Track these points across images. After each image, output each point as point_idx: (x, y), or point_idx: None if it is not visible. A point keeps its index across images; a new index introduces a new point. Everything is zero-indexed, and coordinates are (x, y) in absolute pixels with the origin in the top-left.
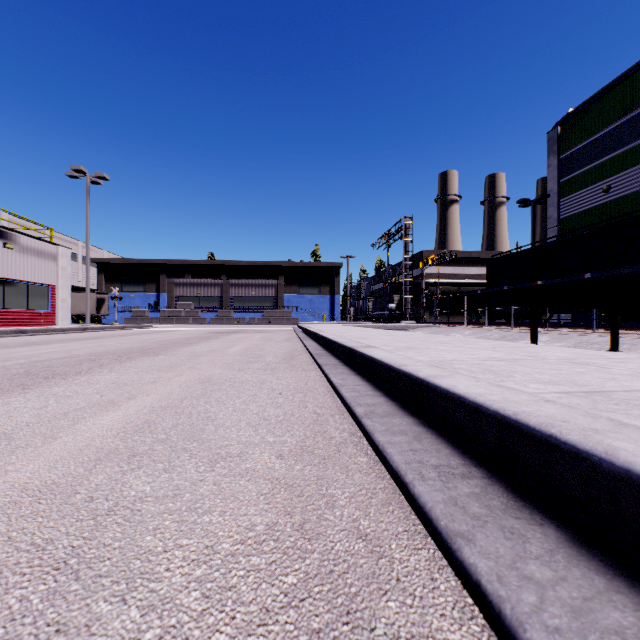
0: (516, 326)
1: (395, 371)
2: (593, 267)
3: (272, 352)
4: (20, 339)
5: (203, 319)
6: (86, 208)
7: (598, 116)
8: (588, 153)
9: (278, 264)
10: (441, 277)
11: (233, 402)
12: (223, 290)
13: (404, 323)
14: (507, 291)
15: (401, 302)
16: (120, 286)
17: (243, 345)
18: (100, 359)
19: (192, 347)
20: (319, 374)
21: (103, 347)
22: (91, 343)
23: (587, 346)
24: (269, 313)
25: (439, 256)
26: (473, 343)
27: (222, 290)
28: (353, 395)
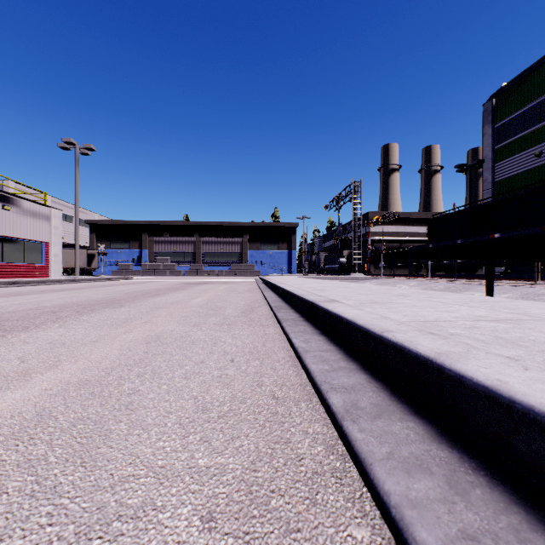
0: (457, 278)
1: (375, 338)
2: (529, 224)
3: (233, 304)
4: (9, 290)
5: (178, 272)
6: (76, 175)
7: (530, 88)
8: (521, 122)
9: (243, 224)
10: (385, 235)
11: (172, 375)
12: (196, 247)
13: (353, 275)
14: (459, 245)
15: (350, 257)
16: (109, 243)
17: (207, 296)
18: (62, 311)
19: (158, 298)
20: (278, 331)
21: (76, 298)
22: (68, 294)
23: (534, 297)
24: (235, 266)
25: (383, 216)
26: (436, 296)
27: (195, 247)
28: (322, 369)
